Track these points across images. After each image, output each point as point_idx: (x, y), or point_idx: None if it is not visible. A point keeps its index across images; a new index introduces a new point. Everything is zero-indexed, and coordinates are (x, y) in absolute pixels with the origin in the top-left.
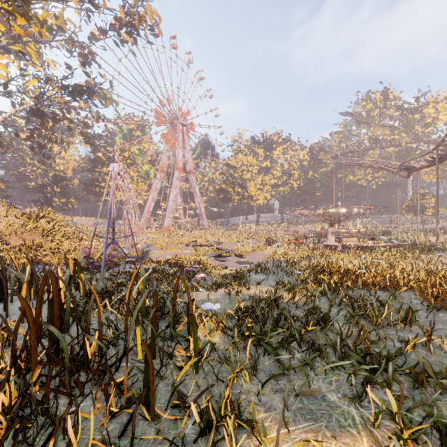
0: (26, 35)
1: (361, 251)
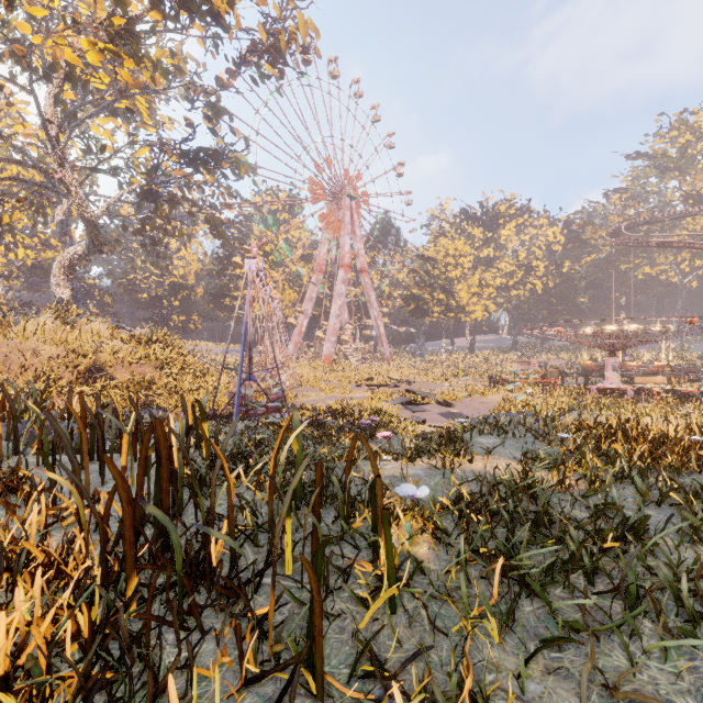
0: (136, 86)
1: (675, 400)
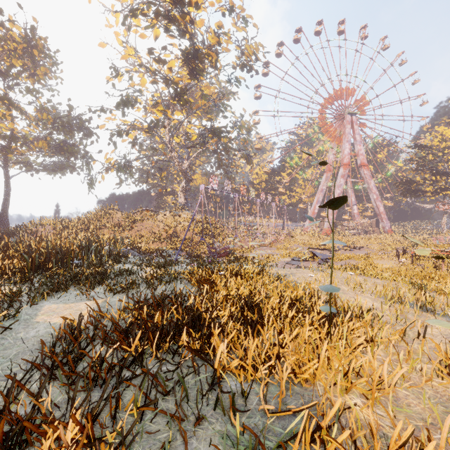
0: (197, 107)
1: None
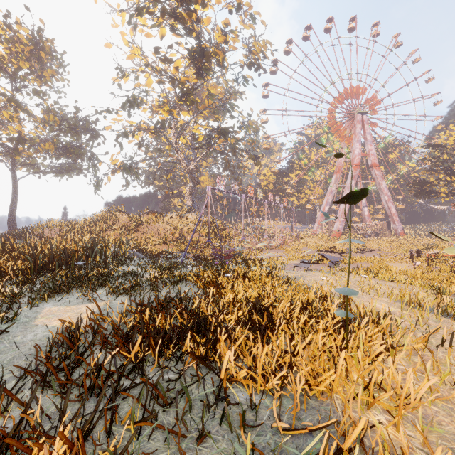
0: (204, 107)
1: None
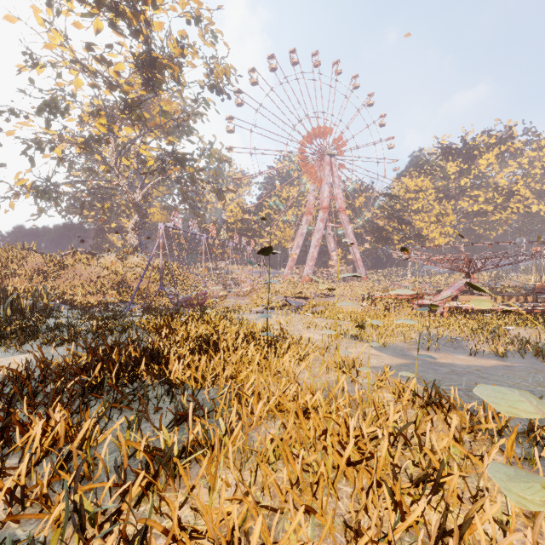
0: (155, 125)
1: (455, 315)
